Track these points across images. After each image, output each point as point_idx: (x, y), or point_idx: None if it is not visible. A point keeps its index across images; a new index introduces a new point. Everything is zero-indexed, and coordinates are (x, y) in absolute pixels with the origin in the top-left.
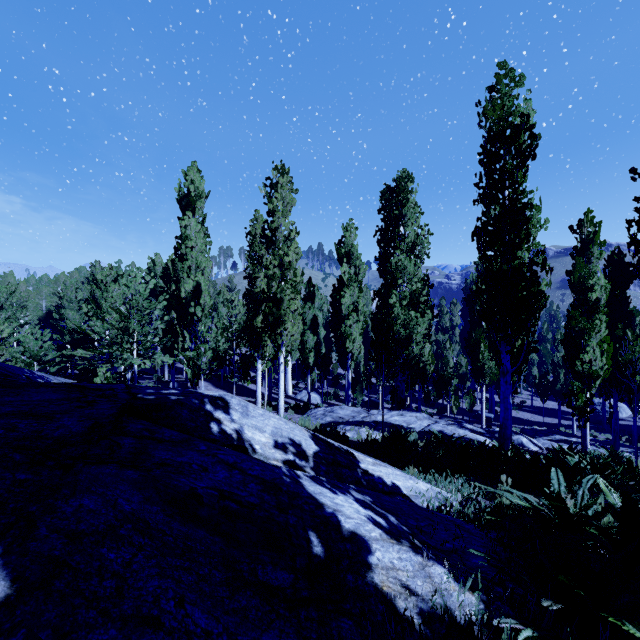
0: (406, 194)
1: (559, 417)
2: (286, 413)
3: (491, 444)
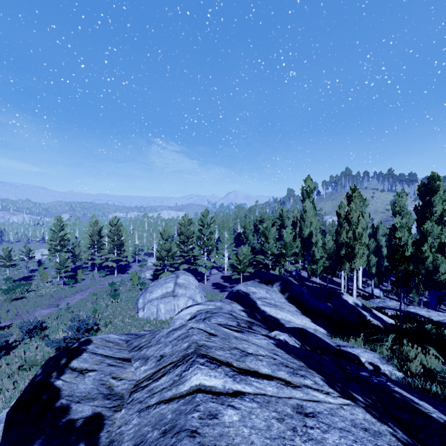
0: (435, 188)
1: None
2: (357, 298)
3: None
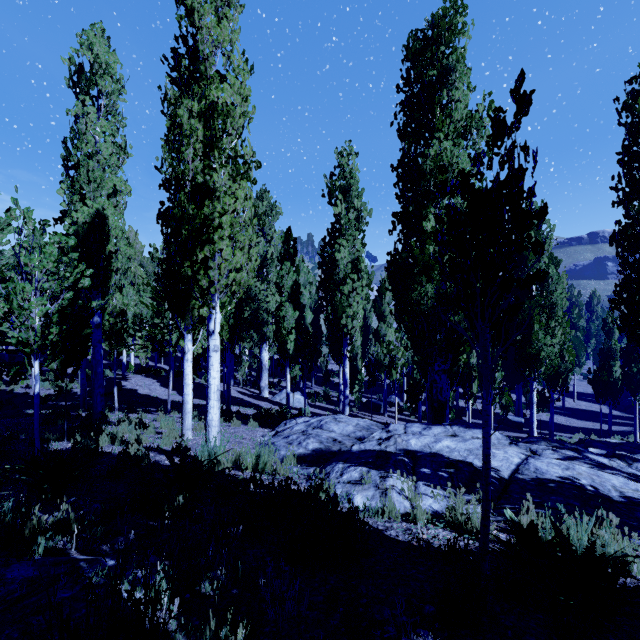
0: (452, 37)
1: (610, 422)
2: (244, 427)
3: None
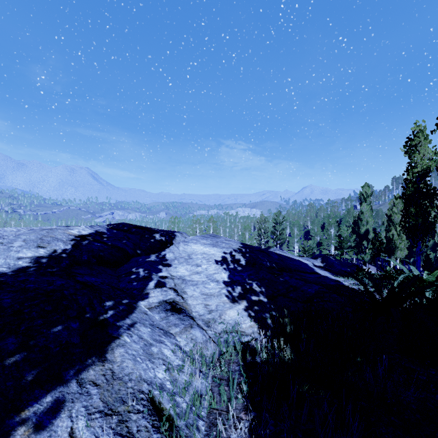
0: None
1: None
2: None
3: None
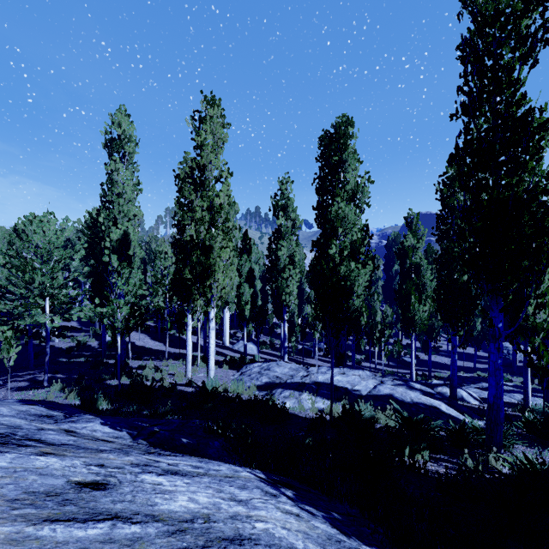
0: (346, 139)
1: (475, 362)
2: (220, 369)
3: (448, 410)
